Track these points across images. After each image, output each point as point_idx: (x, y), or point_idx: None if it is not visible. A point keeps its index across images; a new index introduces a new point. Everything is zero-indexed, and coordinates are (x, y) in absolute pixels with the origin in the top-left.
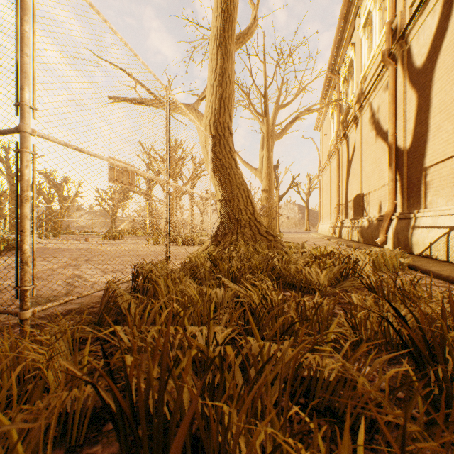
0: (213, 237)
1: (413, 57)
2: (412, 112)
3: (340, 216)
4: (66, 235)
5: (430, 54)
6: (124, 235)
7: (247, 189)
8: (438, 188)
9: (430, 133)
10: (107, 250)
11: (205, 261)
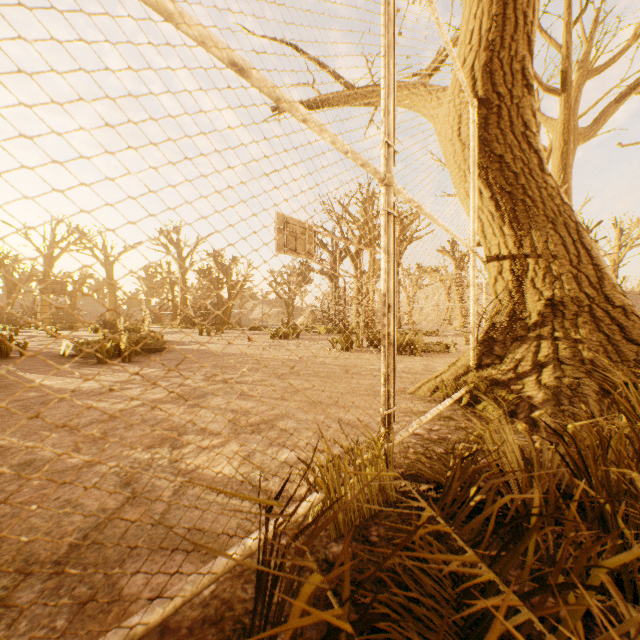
0: (478, 345)
1: None
2: None
3: None
4: (232, 331)
5: None
6: (299, 332)
7: (576, 223)
8: None
9: None
10: (268, 359)
11: (508, 434)
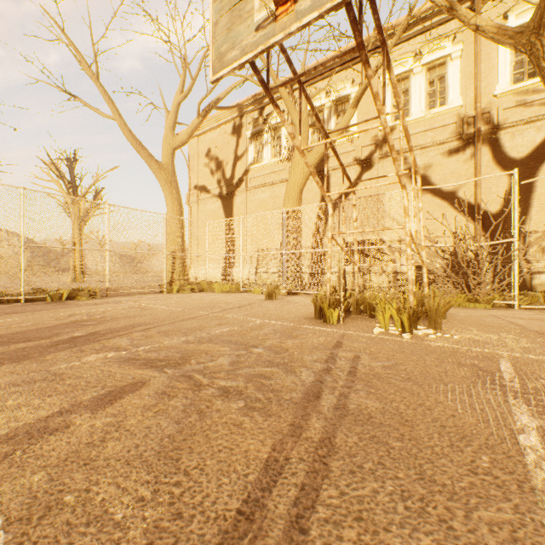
0: None
1: (504, 147)
2: (502, 188)
3: None
4: None
5: (534, 156)
6: None
7: None
8: None
9: (533, 209)
10: None
11: None
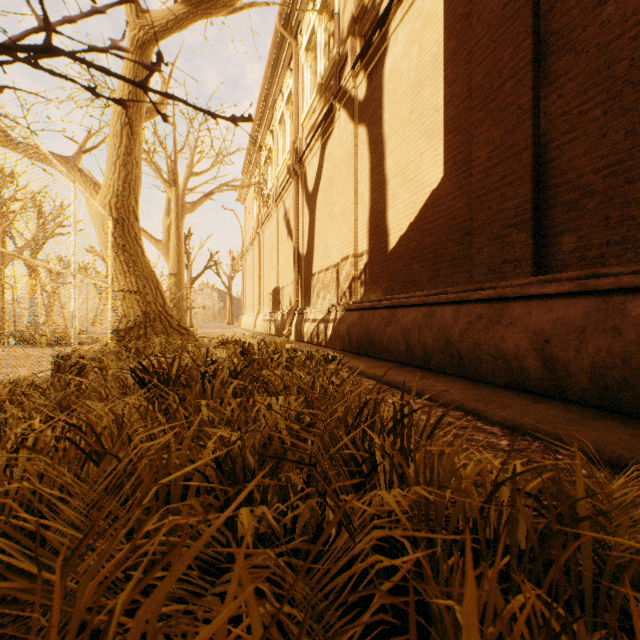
0: (114, 332)
1: (307, 181)
2: (307, 226)
3: (262, 308)
4: None
5: (315, 187)
6: None
7: (157, 280)
8: (318, 291)
9: (315, 248)
10: None
11: None
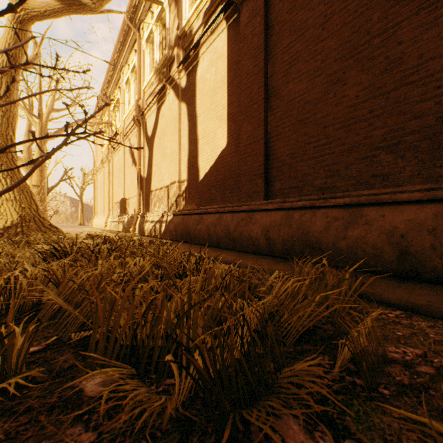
0: None
1: (147, 128)
2: (147, 158)
3: (111, 212)
4: None
5: (153, 134)
6: None
7: (31, 192)
8: (155, 202)
9: (153, 174)
10: None
11: None
